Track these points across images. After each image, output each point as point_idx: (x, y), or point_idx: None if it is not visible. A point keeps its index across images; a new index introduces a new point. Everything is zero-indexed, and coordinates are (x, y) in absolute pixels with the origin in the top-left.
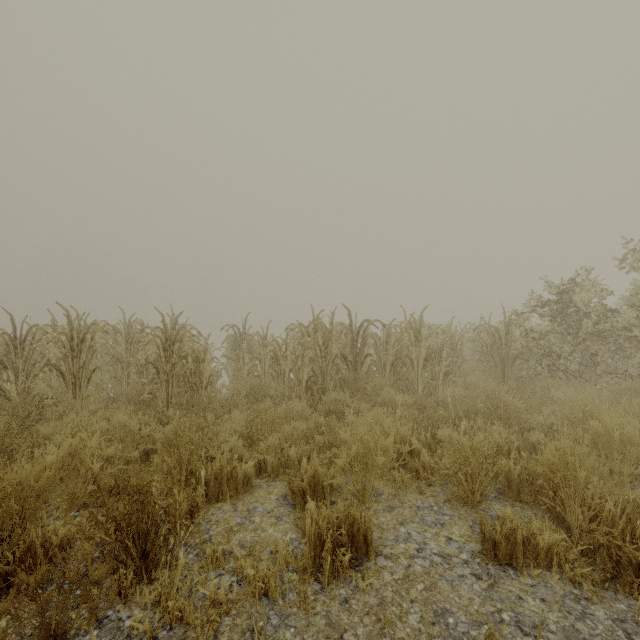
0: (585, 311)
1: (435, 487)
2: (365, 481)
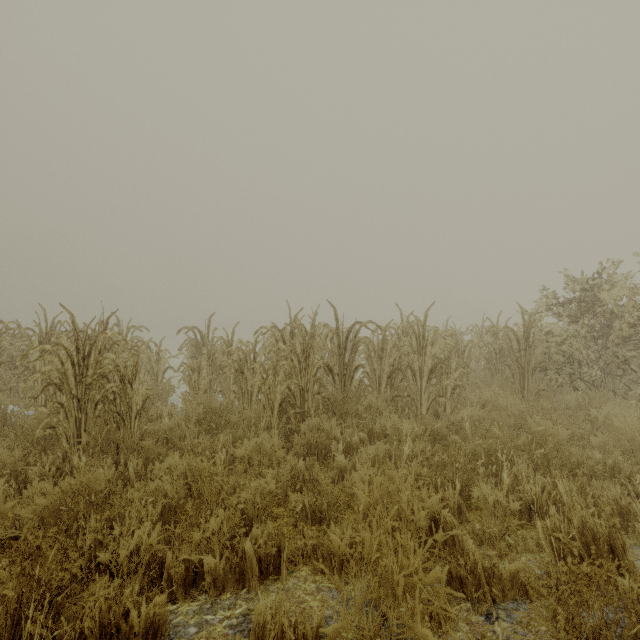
0: (615, 310)
1: (500, 622)
2: None
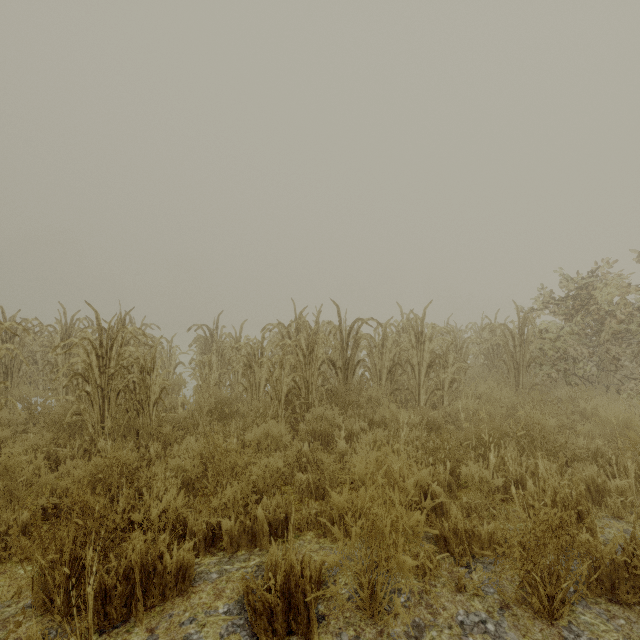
0: (607, 308)
1: (477, 572)
2: (373, 579)
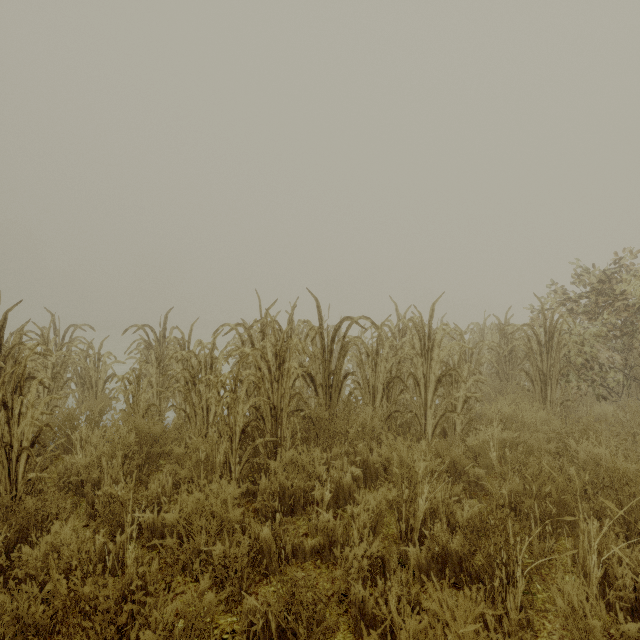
0: None
1: None
2: None
